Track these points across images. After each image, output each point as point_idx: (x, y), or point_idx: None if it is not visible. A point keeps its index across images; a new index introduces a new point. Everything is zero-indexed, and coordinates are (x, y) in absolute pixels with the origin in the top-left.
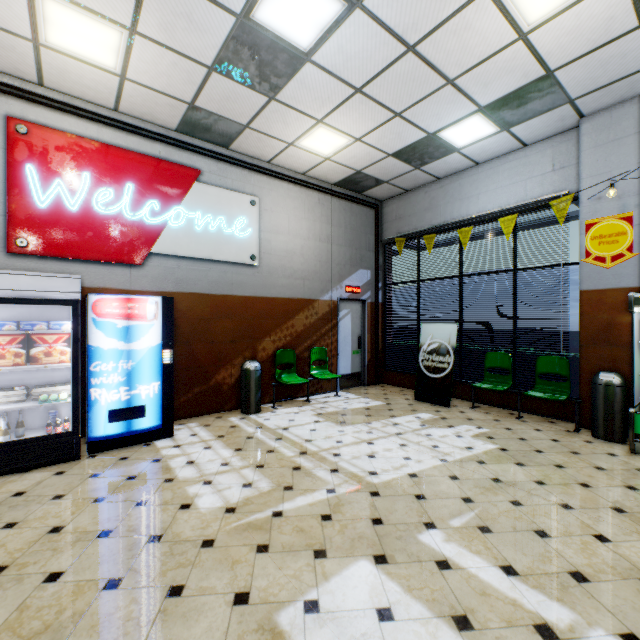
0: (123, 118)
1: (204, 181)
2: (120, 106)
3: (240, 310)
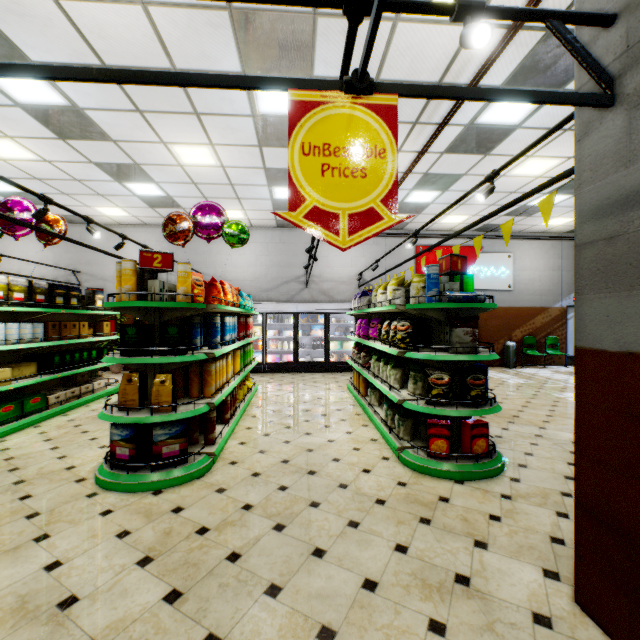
0: (450, 233)
1: (483, 251)
2: (451, 229)
3: (502, 314)
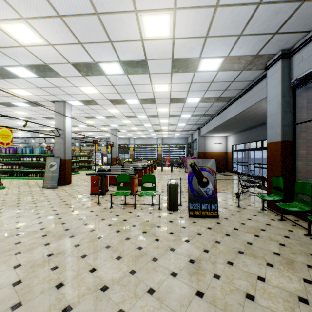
0: None
1: None
2: None
3: None
